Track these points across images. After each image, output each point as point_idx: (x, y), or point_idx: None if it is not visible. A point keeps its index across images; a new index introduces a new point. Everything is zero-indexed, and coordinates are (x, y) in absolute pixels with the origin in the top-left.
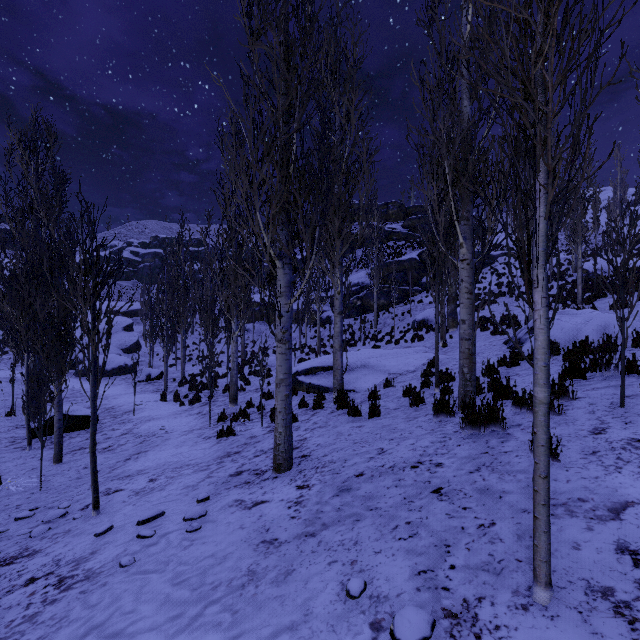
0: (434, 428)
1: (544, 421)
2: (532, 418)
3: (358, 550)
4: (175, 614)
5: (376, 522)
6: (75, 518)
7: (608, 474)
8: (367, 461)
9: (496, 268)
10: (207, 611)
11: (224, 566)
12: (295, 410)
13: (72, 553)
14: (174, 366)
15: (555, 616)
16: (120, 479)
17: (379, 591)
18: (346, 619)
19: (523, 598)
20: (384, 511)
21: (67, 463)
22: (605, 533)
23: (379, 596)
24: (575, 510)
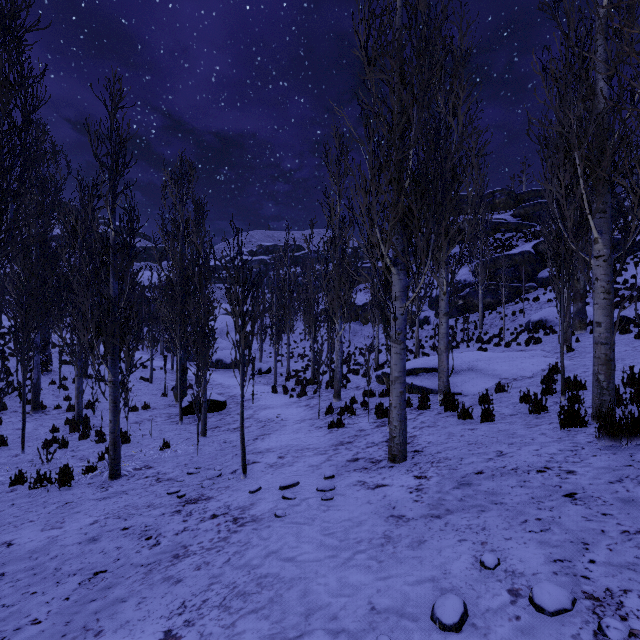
0: (561, 437)
1: None
2: None
3: (487, 534)
4: (331, 554)
5: (503, 514)
6: (229, 478)
7: None
8: (485, 461)
9: None
10: (356, 557)
11: (362, 528)
12: None
13: (236, 502)
14: (279, 362)
15: None
16: (254, 454)
17: (513, 568)
18: (483, 583)
19: None
20: (510, 506)
21: (210, 437)
22: None
23: (514, 572)
24: None
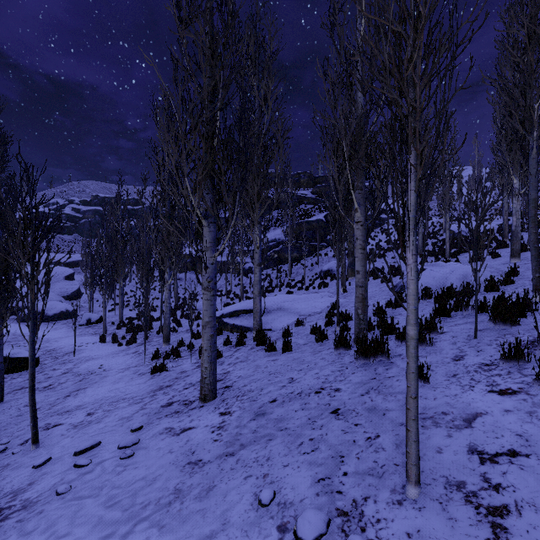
0: (334, 359)
1: (414, 353)
2: None
3: (270, 465)
4: (107, 533)
5: (285, 440)
6: (14, 453)
7: (464, 392)
8: (280, 389)
9: (385, 228)
10: (136, 528)
11: (153, 487)
12: (220, 347)
13: (10, 485)
14: (113, 311)
15: (422, 507)
16: (59, 414)
17: (286, 498)
18: (258, 524)
19: (399, 495)
20: (292, 431)
21: (8, 402)
22: (460, 439)
23: (286, 503)
24: (439, 422)
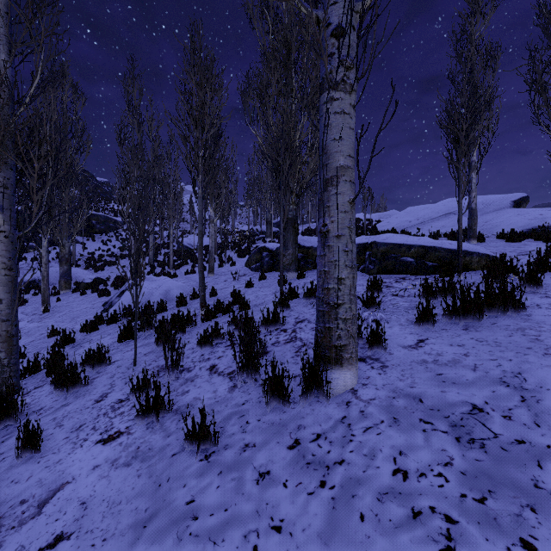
0: None
1: None
2: (61, 396)
3: None
4: None
5: None
6: None
7: (72, 452)
8: None
9: (122, 233)
10: None
11: None
12: None
13: None
14: None
15: None
16: None
17: None
18: None
19: None
20: None
21: None
22: (11, 545)
23: None
24: (5, 523)
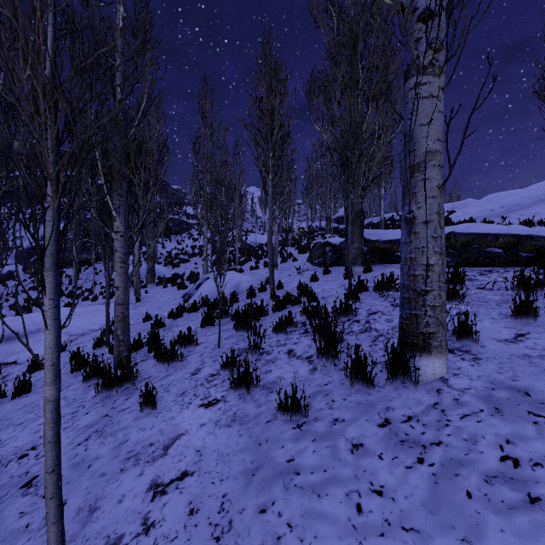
0: (78, 396)
1: (51, 418)
2: (163, 368)
3: None
4: None
5: None
6: None
7: (181, 412)
8: None
9: (193, 234)
10: None
11: None
12: None
13: None
14: None
15: None
16: None
17: None
18: None
19: None
20: None
21: None
22: (149, 474)
23: None
24: (141, 457)
